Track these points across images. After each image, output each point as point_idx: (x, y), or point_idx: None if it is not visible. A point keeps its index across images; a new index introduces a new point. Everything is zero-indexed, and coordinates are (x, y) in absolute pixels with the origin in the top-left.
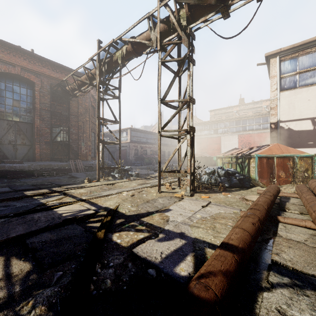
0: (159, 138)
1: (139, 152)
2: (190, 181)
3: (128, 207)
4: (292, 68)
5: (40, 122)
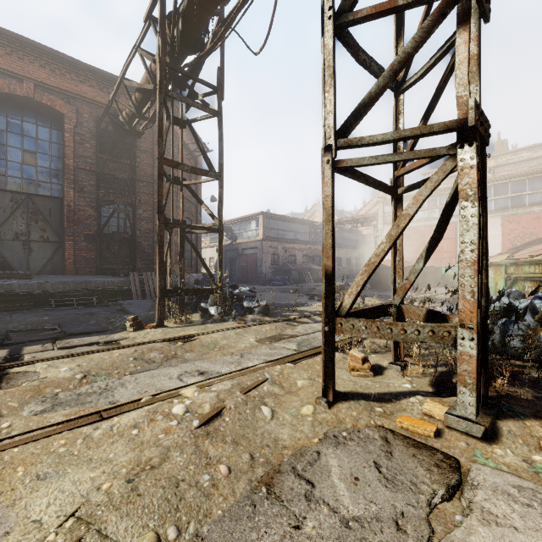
0: (328, 174)
1: (282, 259)
2: (476, 366)
3: None
4: None
5: (74, 194)
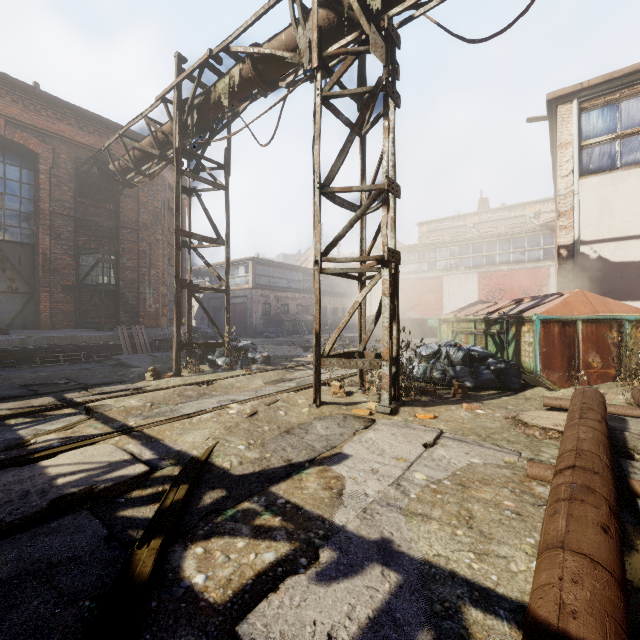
0: (317, 277)
1: (274, 309)
2: (389, 380)
3: (238, 449)
4: (606, 127)
5: (51, 242)
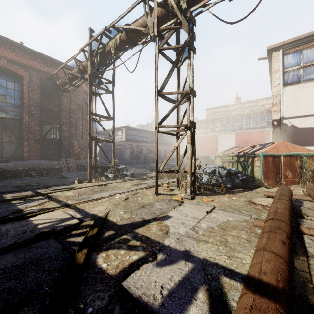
0: (156, 134)
1: (135, 151)
2: (190, 183)
3: (120, 213)
4: (296, 62)
5: (28, 118)
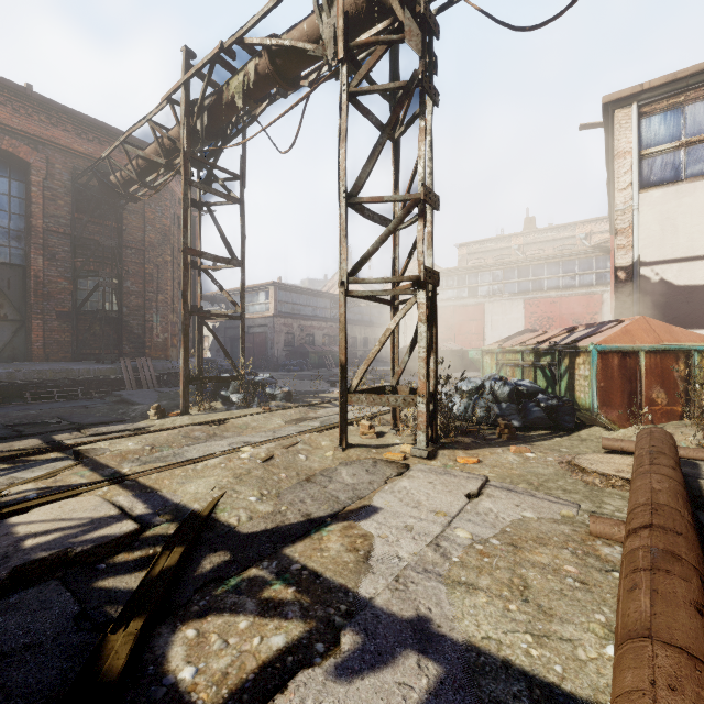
0: (343, 300)
1: (298, 340)
2: (426, 419)
3: (248, 501)
4: (670, 134)
5: (44, 263)
